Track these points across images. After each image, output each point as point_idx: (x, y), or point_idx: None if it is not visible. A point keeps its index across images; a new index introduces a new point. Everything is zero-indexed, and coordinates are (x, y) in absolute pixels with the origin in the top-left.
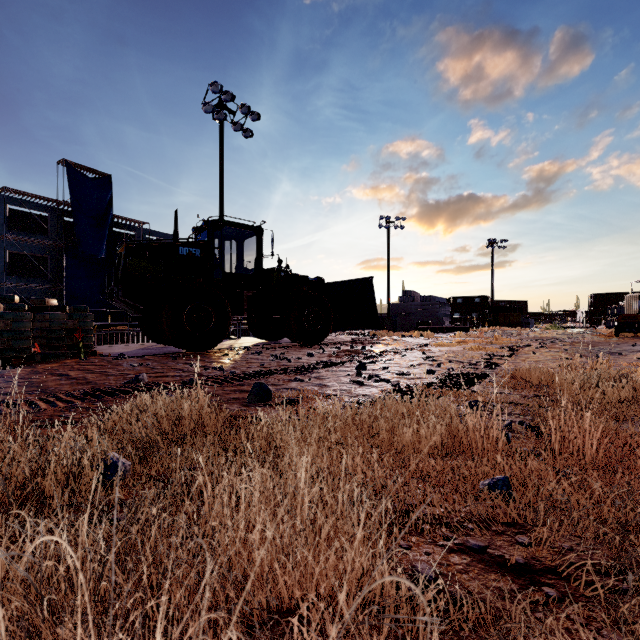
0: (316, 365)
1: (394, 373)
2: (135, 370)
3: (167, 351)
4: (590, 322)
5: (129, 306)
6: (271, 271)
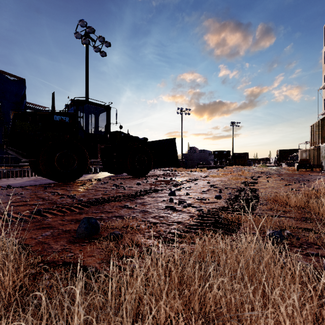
0: (141, 192)
1: (194, 198)
2: (6, 199)
3: (45, 182)
4: (279, 163)
5: (16, 153)
6: (115, 133)
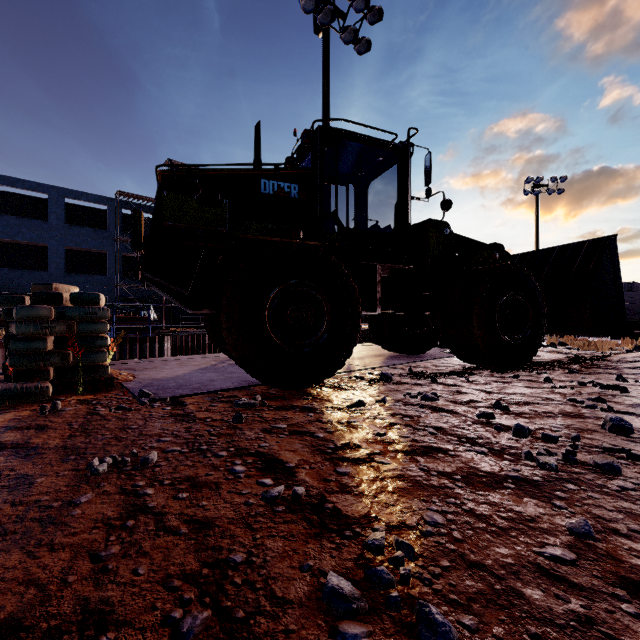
0: None
1: None
2: (39, 535)
3: (239, 379)
4: None
5: (164, 292)
6: (425, 226)
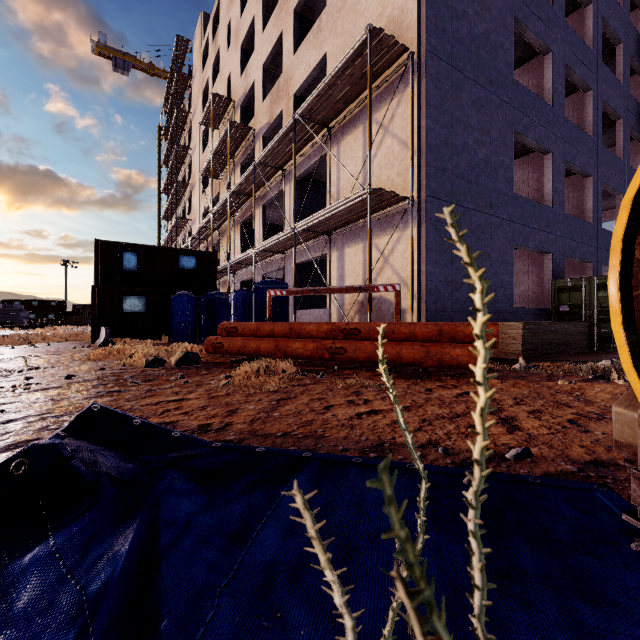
0: None
1: None
2: None
3: None
4: None
5: None
6: None
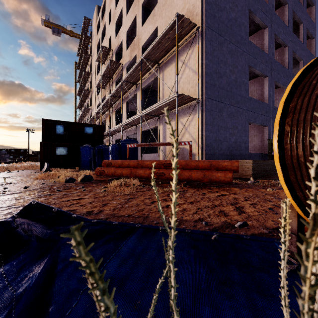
0: None
1: None
2: None
3: None
4: None
5: None
6: None
